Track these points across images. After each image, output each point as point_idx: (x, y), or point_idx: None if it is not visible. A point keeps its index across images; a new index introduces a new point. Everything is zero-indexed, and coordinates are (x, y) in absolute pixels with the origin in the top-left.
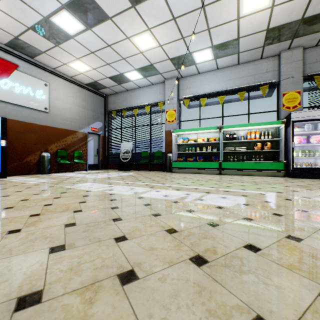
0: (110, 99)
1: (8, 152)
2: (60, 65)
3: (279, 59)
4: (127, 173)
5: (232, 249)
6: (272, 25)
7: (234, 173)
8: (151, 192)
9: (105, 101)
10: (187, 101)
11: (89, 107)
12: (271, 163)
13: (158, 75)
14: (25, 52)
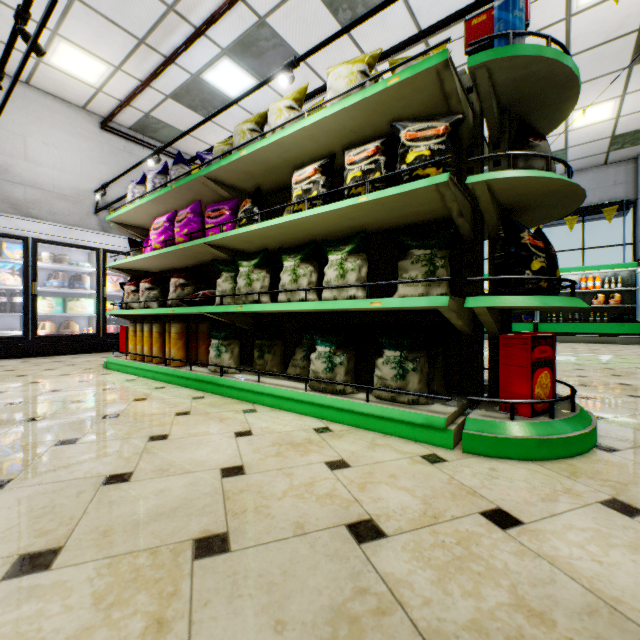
0: None
1: None
2: None
3: (636, 166)
4: None
5: (566, 369)
6: (619, 132)
7: (558, 340)
8: None
9: None
10: None
11: None
12: (619, 325)
13: None
14: None
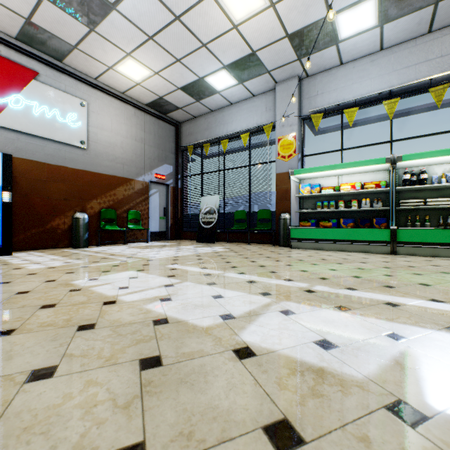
0: (184, 128)
1: (21, 213)
2: (104, 70)
3: None
4: (210, 247)
5: None
6: None
7: (426, 253)
8: (271, 319)
9: (176, 132)
10: (317, 117)
11: (152, 142)
12: None
13: (264, 76)
14: (48, 50)
